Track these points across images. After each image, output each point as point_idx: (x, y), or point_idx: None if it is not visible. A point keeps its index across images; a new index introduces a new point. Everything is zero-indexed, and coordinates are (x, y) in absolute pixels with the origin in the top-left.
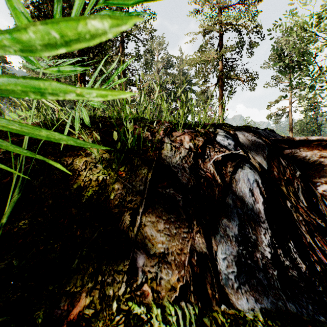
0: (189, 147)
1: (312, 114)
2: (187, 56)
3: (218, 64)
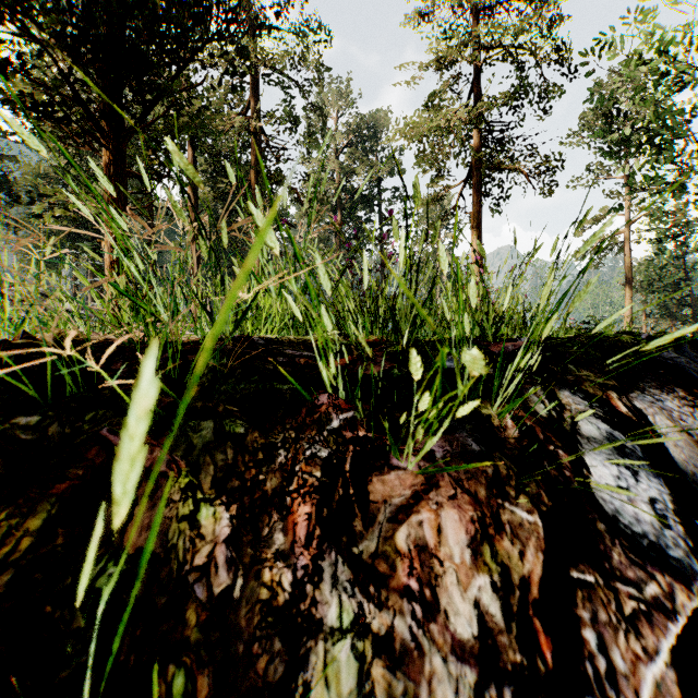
0: (480, 630)
1: (674, 247)
2: (399, 119)
3: (469, 135)
